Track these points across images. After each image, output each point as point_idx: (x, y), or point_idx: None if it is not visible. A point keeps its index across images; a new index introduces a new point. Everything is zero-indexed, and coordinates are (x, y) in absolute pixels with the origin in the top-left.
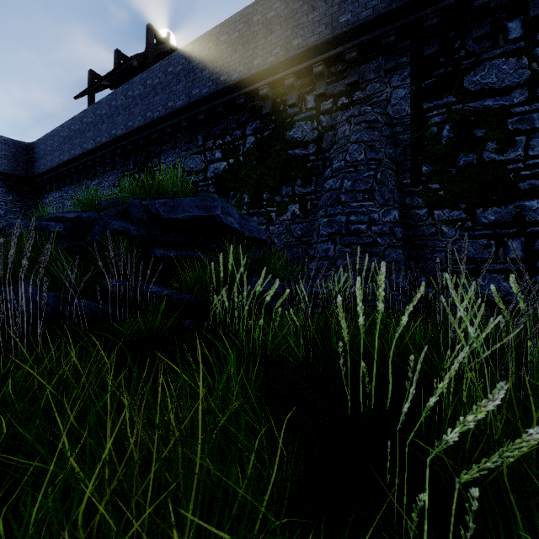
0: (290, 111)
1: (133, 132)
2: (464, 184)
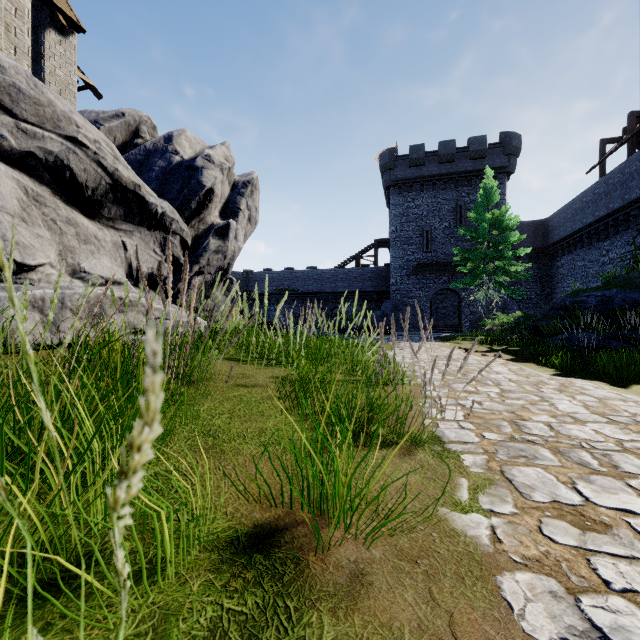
0: None
1: None
2: None
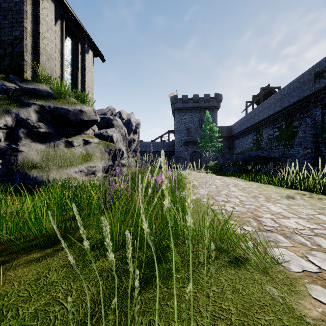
0: (293, 117)
1: (255, 124)
2: None
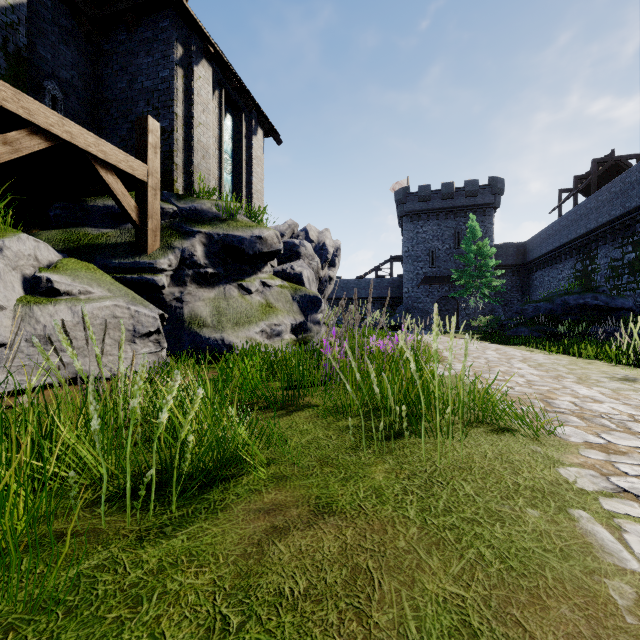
0: None
1: (580, 237)
2: None
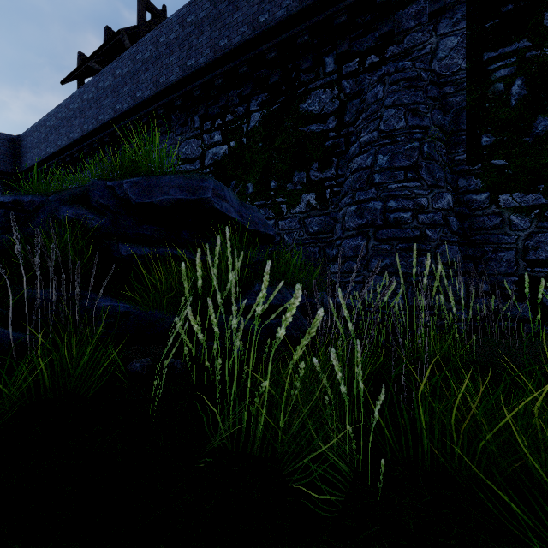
0: (304, 78)
1: (122, 116)
2: (544, 158)
